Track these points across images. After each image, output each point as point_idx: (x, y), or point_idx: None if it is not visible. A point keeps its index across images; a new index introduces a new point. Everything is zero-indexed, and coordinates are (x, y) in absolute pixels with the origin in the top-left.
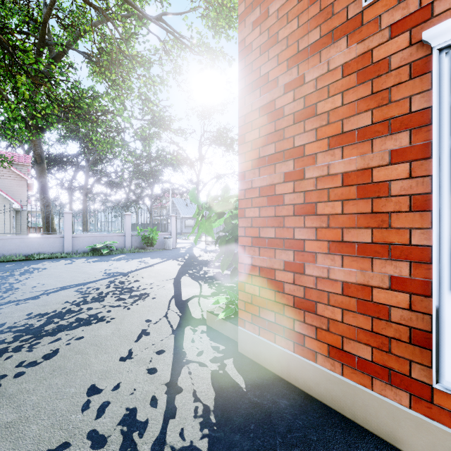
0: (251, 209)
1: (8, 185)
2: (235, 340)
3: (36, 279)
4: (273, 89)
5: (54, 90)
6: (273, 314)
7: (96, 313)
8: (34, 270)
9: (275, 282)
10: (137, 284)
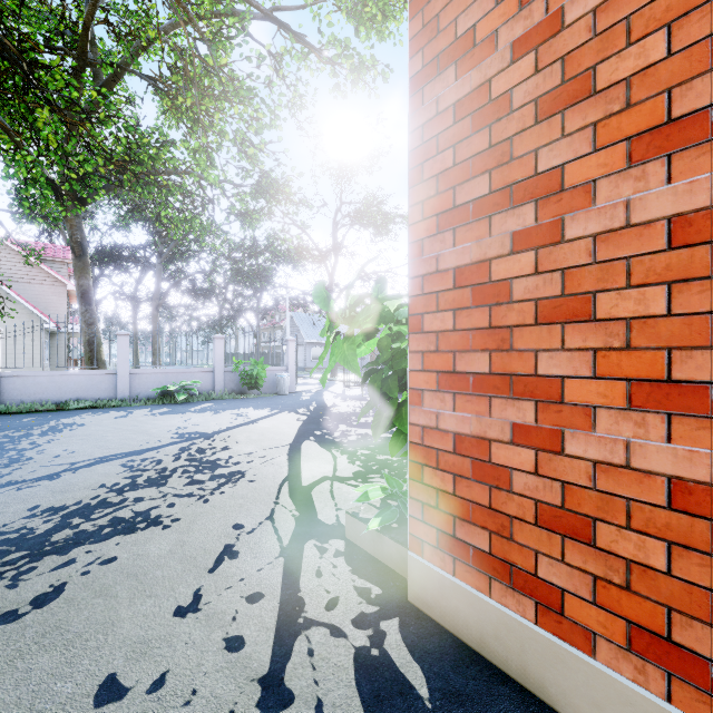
0: (437, 315)
1: (38, 294)
2: (400, 575)
3: (63, 443)
4: (486, 59)
5: (98, 134)
6: (486, 535)
7: (149, 508)
8: (65, 427)
9: (491, 467)
10: (226, 454)
